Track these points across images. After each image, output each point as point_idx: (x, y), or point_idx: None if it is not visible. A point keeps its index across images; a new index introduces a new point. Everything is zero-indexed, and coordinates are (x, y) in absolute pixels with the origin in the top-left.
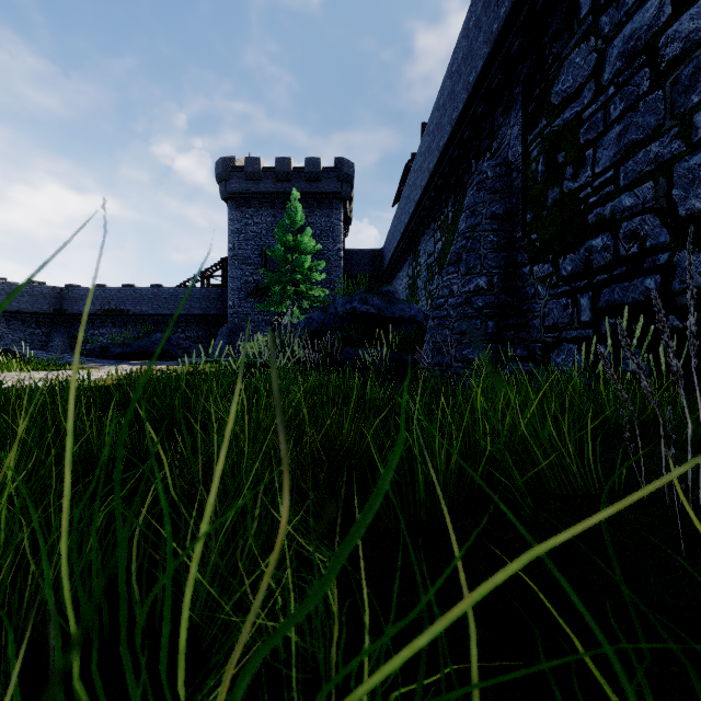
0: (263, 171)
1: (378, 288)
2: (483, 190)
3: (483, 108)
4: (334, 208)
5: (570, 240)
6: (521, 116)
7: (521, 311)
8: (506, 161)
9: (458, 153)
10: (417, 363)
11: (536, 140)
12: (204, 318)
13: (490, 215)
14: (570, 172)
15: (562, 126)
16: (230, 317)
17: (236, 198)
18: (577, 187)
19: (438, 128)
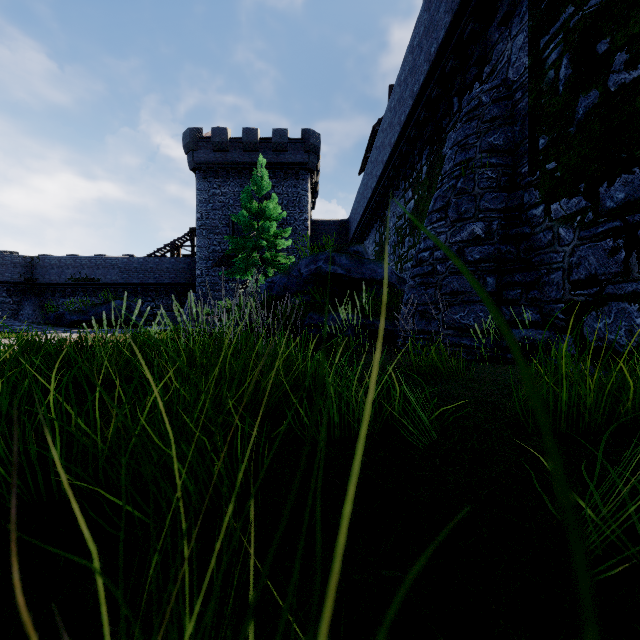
0: (230, 141)
1: (346, 248)
2: (476, 118)
3: (473, 26)
4: (301, 179)
5: (622, 155)
6: (530, 18)
7: (530, 264)
8: (505, 82)
9: (437, 93)
10: (392, 330)
11: (555, 39)
12: (173, 287)
13: (486, 147)
14: (622, 59)
15: (606, 1)
16: (198, 285)
17: (203, 168)
18: (638, 76)
19: (412, 73)
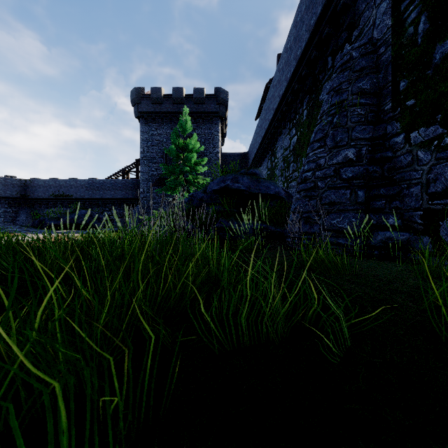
0: (164, 97)
1: (247, 171)
2: (348, 69)
3: None
4: (214, 123)
5: None
6: None
7: (392, 181)
8: (371, 40)
9: (315, 54)
10: (282, 232)
11: (414, 2)
12: (124, 200)
13: (356, 90)
14: None
15: None
16: (141, 199)
17: (145, 116)
18: None
19: (296, 41)
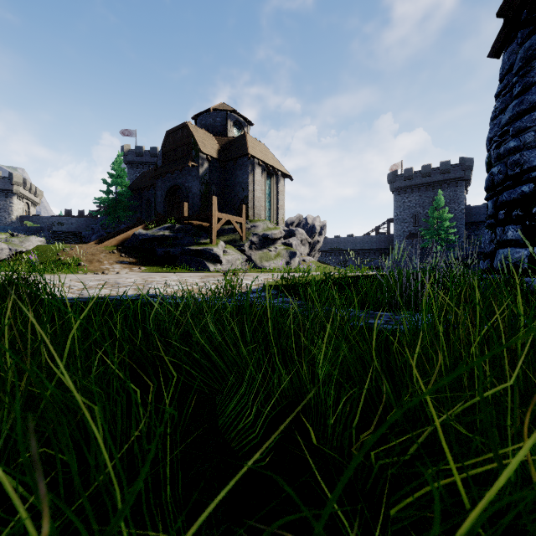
0: (414, 174)
1: None
2: None
3: None
4: (459, 186)
5: None
6: None
7: None
8: None
9: None
10: None
11: None
12: (378, 250)
13: None
14: None
15: None
16: (395, 250)
17: (398, 190)
18: None
19: None
